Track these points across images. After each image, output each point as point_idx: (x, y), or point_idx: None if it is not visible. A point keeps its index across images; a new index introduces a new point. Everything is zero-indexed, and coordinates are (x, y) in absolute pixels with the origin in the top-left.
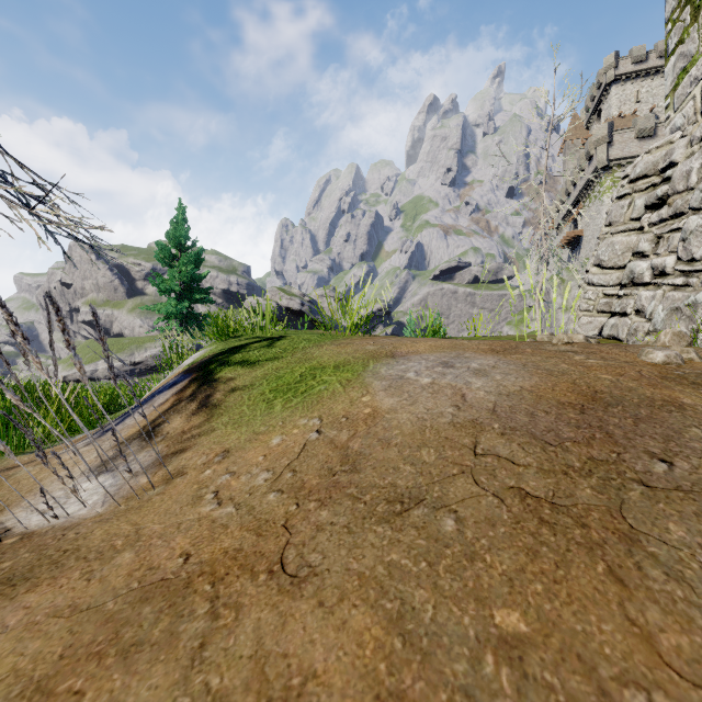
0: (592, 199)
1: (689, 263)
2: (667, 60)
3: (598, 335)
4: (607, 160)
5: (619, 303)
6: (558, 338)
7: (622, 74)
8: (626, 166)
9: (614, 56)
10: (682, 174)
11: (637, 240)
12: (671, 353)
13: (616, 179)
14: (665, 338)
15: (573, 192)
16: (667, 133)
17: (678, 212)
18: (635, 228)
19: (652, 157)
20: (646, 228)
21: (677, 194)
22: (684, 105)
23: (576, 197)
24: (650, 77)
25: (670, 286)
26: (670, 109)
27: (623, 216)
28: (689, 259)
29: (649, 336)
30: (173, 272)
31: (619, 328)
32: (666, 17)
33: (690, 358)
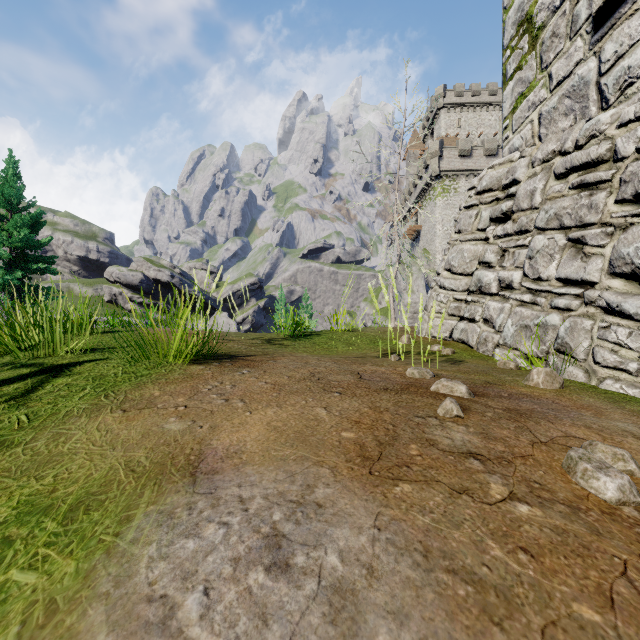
0: (428, 200)
1: (535, 281)
2: (506, 84)
3: (449, 337)
4: (439, 170)
5: (468, 308)
6: (446, 408)
7: (448, 103)
8: (452, 177)
9: (443, 88)
10: (527, 193)
11: (483, 250)
12: (625, 483)
13: (445, 186)
14: (538, 378)
15: (414, 193)
16: (506, 152)
17: (523, 229)
18: (481, 238)
19: (496, 172)
20: (491, 240)
21: (521, 211)
22: (523, 128)
23: (416, 198)
24: (467, 110)
25: (517, 301)
26: (509, 130)
27: (471, 226)
28: (536, 278)
29: (500, 349)
30: None
31: (468, 334)
32: (505, 43)
33: (630, 470)
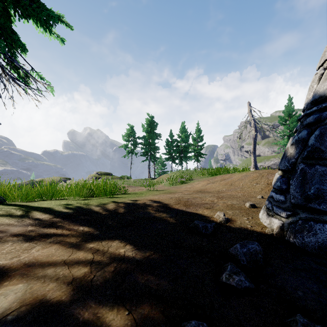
0: None
1: None
2: None
3: None
4: None
5: None
6: None
7: None
8: None
9: None
10: None
11: None
12: None
13: None
14: None
15: None
16: None
17: None
18: None
19: None
20: None
21: None
22: None
23: None
24: None
25: None
26: None
27: None
28: None
29: None
30: (286, 127)
31: None
32: None
33: None
